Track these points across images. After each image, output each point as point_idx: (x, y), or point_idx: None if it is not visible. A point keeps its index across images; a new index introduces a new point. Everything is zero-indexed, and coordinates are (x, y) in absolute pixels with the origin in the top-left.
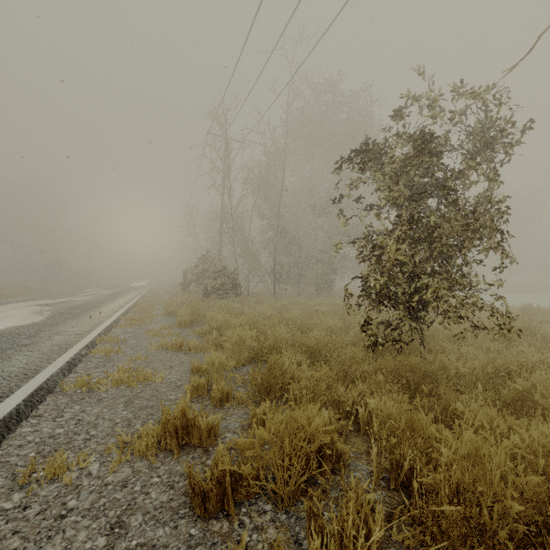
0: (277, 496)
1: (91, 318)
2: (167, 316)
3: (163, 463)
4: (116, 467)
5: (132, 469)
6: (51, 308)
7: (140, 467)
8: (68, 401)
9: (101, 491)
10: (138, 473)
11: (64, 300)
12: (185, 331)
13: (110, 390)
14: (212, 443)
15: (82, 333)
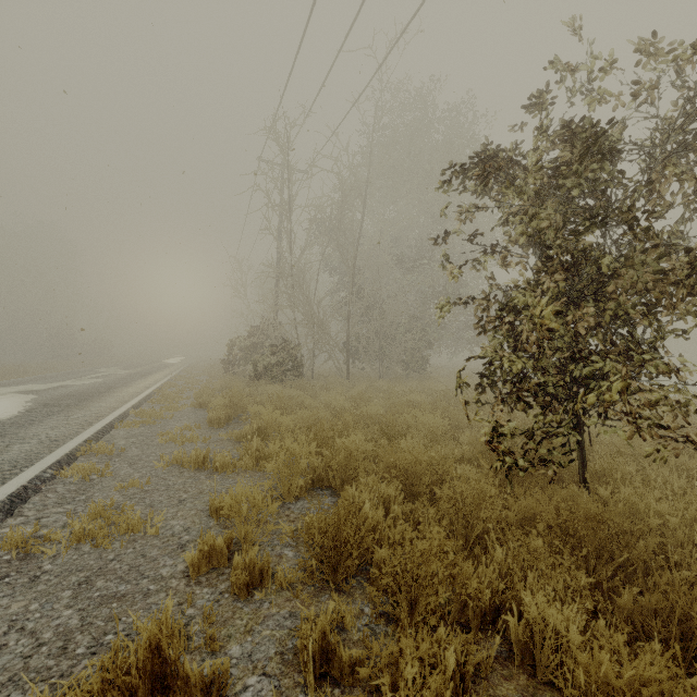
0: None
1: (86, 412)
2: (197, 408)
3: None
4: None
5: None
6: (35, 397)
7: None
8: None
9: None
10: None
11: (62, 384)
12: (217, 433)
13: (62, 554)
14: None
15: (62, 438)
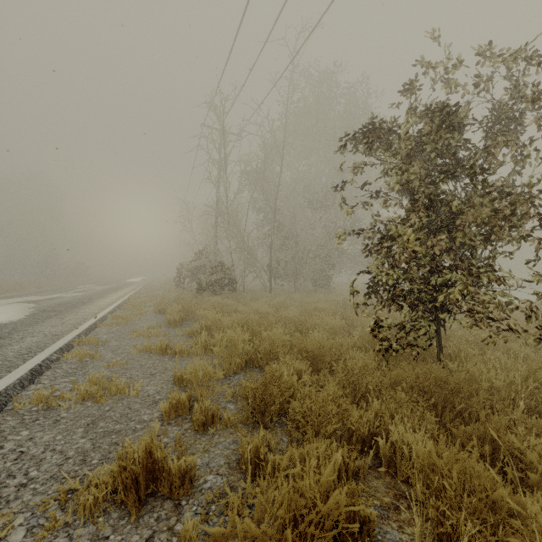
0: None
1: (75, 316)
2: (157, 314)
3: (115, 529)
4: (47, 538)
5: (69, 541)
6: (35, 306)
7: (81, 538)
8: (16, 424)
9: None
10: None
11: (53, 296)
12: (174, 330)
13: (73, 407)
14: (187, 492)
15: (60, 333)
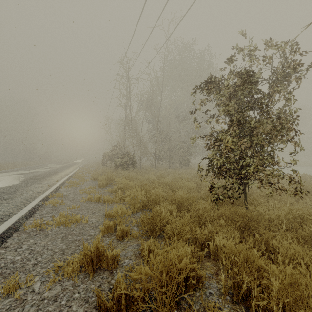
0: (157, 311)
1: (48, 182)
2: (93, 180)
3: (82, 282)
4: (51, 286)
5: (62, 287)
6: (25, 176)
7: (67, 286)
8: (26, 237)
9: (39, 304)
10: (65, 290)
11: (34, 171)
12: (103, 189)
13: (54, 229)
14: (115, 267)
15: (41, 191)
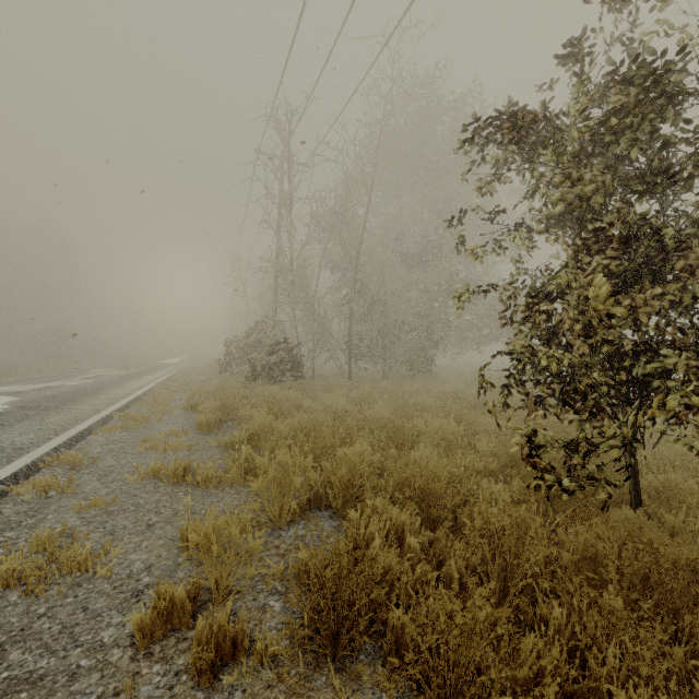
0: None
1: (64, 416)
2: (188, 411)
3: None
4: None
5: None
6: (15, 399)
7: None
8: None
9: None
10: None
11: (49, 385)
12: (205, 439)
13: None
14: None
15: (27, 445)
